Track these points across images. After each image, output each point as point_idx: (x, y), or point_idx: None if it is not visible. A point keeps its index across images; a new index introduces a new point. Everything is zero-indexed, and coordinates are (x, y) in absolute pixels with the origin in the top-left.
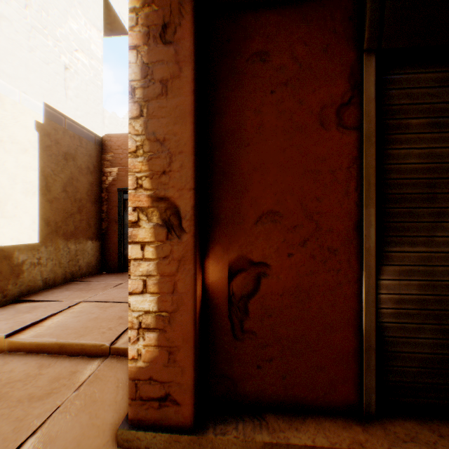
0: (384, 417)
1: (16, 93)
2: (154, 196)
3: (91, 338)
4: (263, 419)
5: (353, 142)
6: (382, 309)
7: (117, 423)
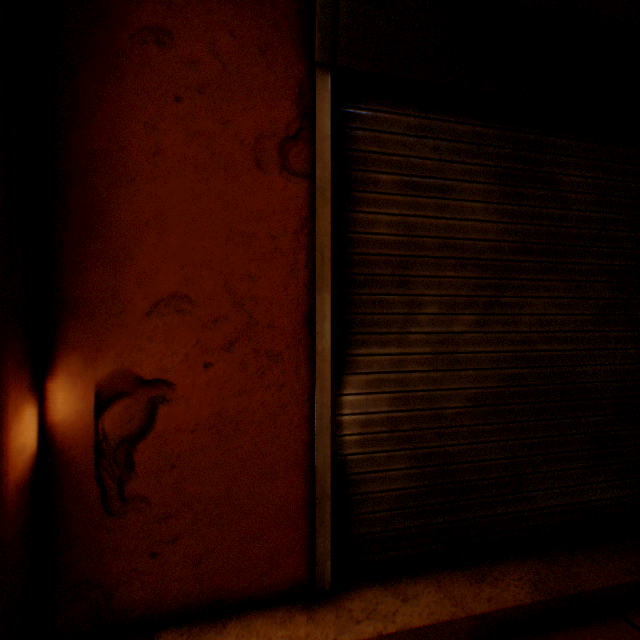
0: (344, 589)
1: None
2: None
3: None
4: None
5: (304, 196)
6: (346, 437)
7: None
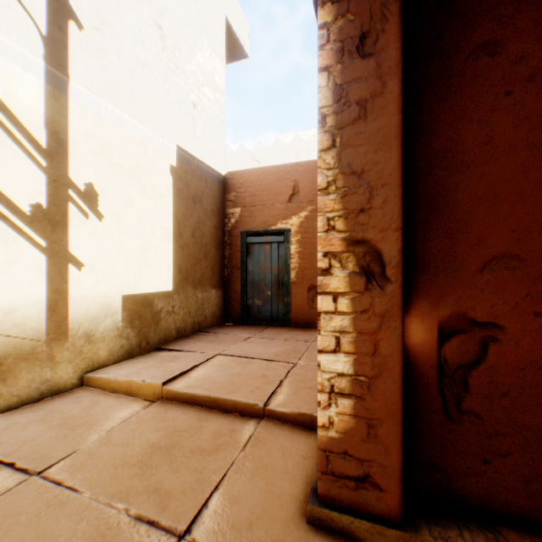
0: None
1: (155, 139)
2: (349, 239)
3: (242, 396)
4: (497, 532)
5: None
6: None
7: (298, 496)
